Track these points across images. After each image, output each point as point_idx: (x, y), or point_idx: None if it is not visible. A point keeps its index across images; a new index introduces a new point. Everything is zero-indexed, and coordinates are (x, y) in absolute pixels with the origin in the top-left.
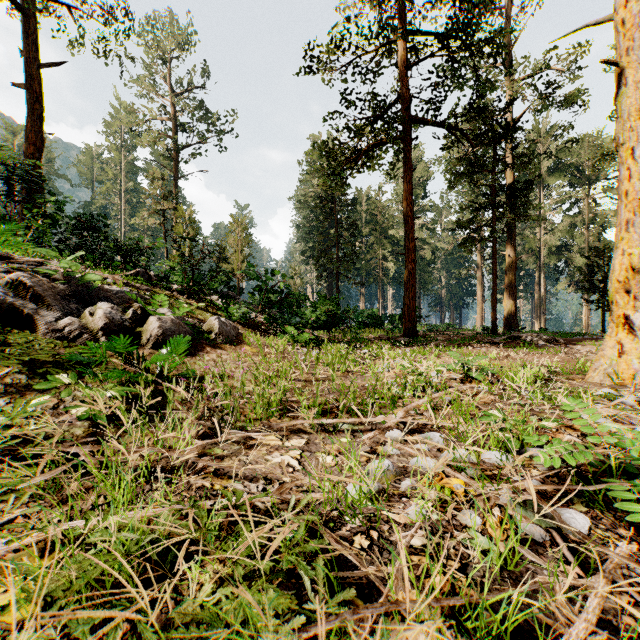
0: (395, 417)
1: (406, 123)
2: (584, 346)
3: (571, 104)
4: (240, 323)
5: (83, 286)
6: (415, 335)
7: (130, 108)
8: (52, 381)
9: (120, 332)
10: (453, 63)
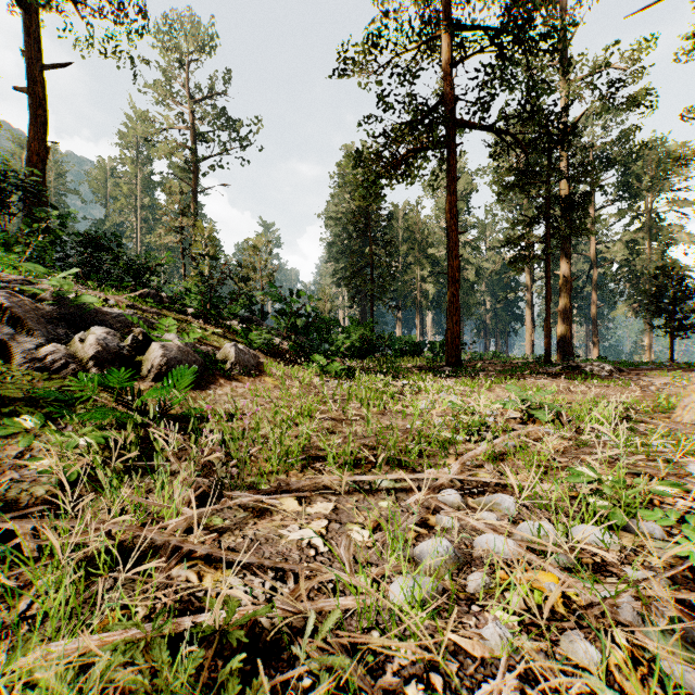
0: (449, 472)
1: (449, 126)
2: (654, 377)
3: (635, 104)
4: (262, 351)
5: (76, 308)
6: (459, 364)
7: (145, 116)
8: (11, 425)
9: (116, 362)
10: (502, 58)
